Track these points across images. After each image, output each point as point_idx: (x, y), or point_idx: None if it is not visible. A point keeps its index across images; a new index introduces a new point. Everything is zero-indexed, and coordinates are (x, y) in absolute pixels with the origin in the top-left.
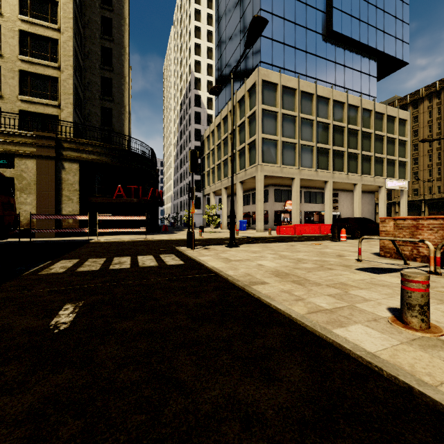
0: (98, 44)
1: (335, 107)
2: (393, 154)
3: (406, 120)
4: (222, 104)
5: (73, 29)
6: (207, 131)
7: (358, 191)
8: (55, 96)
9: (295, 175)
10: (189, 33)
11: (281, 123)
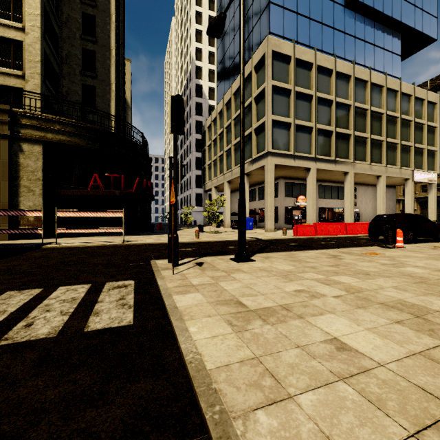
0: (79, 9)
1: (356, 86)
2: (421, 142)
3: (436, 103)
4: (225, 89)
5: None
6: (208, 120)
7: (382, 184)
8: (18, 64)
9: (311, 164)
10: (189, 19)
11: (294, 102)
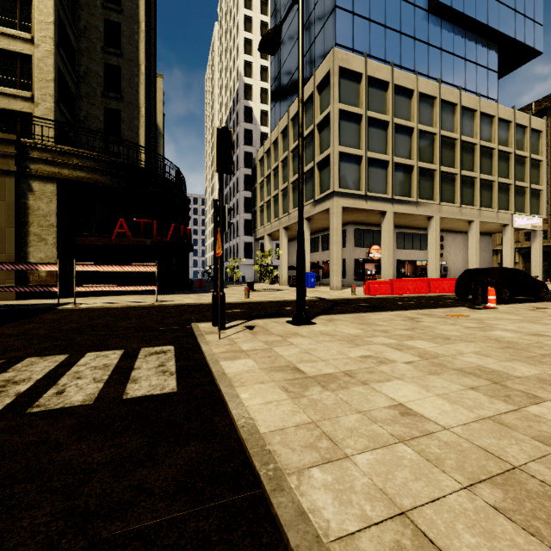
0: (100, 15)
1: (443, 110)
2: (523, 179)
3: (541, 131)
4: (280, 113)
5: None
6: (259, 151)
7: (475, 231)
8: (26, 83)
9: (387, 207)
10: (236, 26)
11: (366, 130)
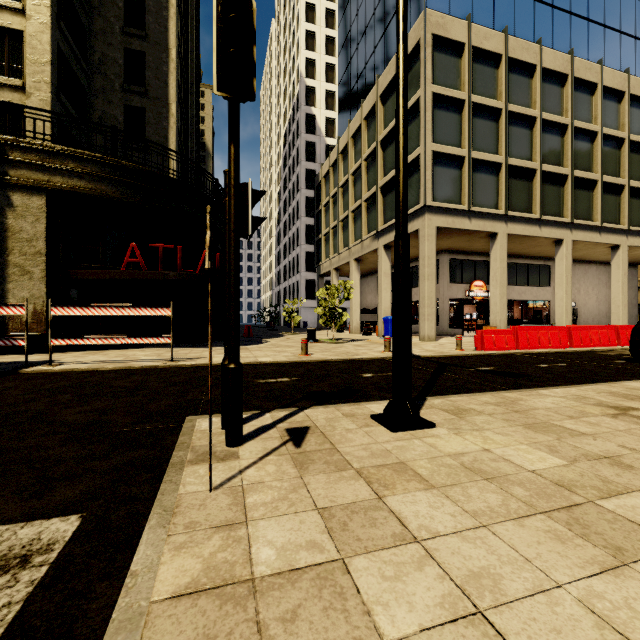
0: None
1: (576, 92)
2: None
3: None
4: (350, 115)
5: None
6: (324, 165)
7: (621, 259)
8: (17, 68)
9: (499, 227)
10: (296, 17)
11: (470, 122)
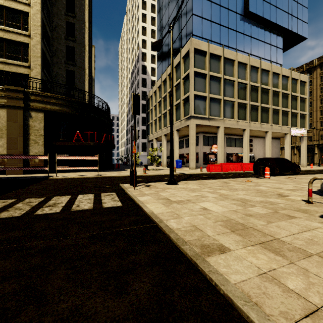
0: (64, 19)
1: (251, 71)
2: (296, 108)
3: (306, 82)
4: (162, 70)
5: (41, 4)
6: (150, 92)
7: (269, 137)
8: (26, 58)
9: (220, 124)
10: (137, 19)
11: (209, 82)
